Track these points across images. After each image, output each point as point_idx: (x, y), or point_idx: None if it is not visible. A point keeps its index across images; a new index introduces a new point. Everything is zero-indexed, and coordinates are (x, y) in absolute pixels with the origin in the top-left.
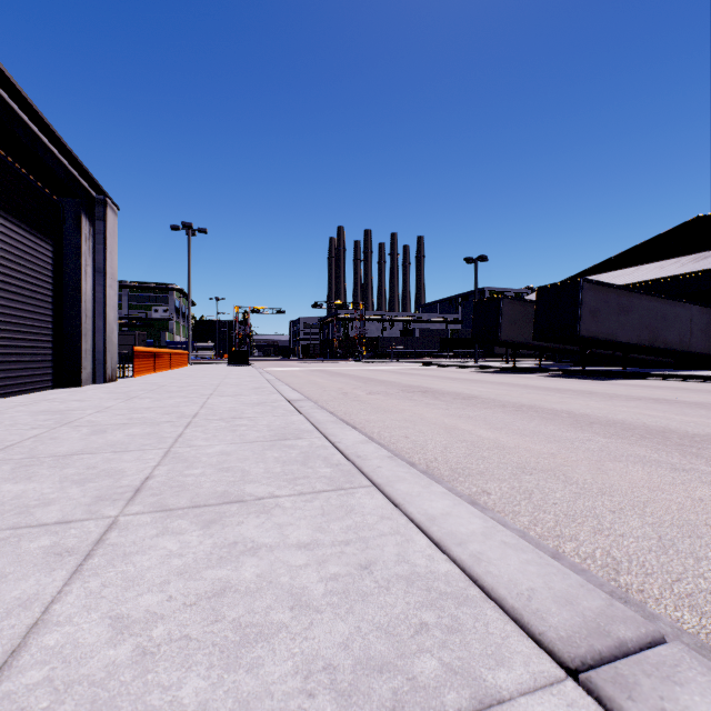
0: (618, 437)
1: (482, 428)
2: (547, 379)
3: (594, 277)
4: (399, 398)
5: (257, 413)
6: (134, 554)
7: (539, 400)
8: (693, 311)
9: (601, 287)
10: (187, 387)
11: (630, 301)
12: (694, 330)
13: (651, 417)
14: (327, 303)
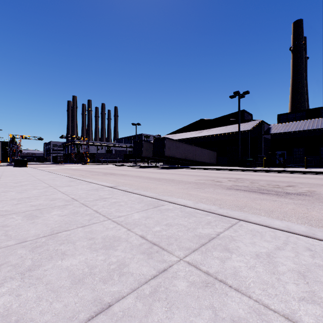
0: (150, 180)
1: (122, 180)
2: (154, 169)
3: (175, 134)
4: (102, 176)
5: (59, 178)
6: (62, 188)
7: (144, 174)
8: (196, 148)
9: (171, 140)
10: (15, 174)
11: (179, 145)
12: (197, 154)
13: (164, 176)
14: (68, 136)
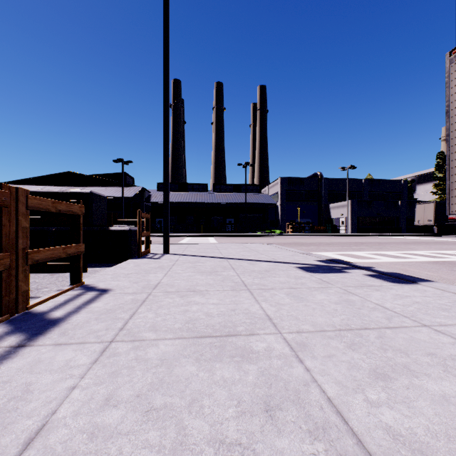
0: None
1: None
2: None
3: (21, 186)
4: None
5: None
6: None
7: None
8: None
9: None
10: None
11: None
12: None
13: None
14: None
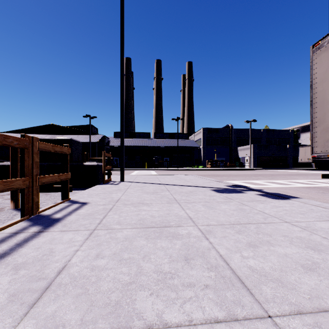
0: None
1: None
2: None
3: (17, 134)
4: None
5: None
6: None
7: None
8: None
9: None
10: None
11: None
12: None
13: None
14: None
